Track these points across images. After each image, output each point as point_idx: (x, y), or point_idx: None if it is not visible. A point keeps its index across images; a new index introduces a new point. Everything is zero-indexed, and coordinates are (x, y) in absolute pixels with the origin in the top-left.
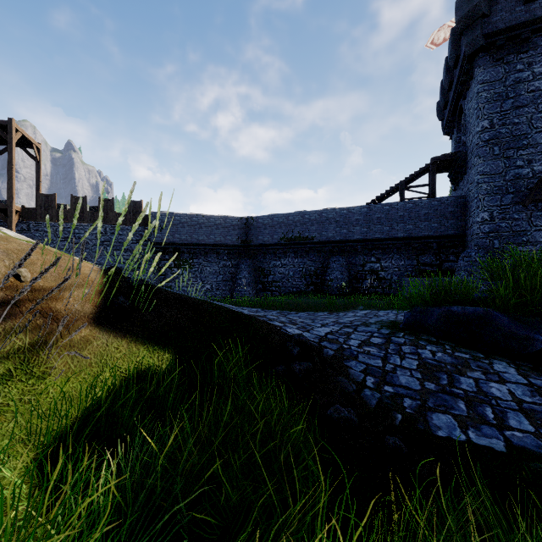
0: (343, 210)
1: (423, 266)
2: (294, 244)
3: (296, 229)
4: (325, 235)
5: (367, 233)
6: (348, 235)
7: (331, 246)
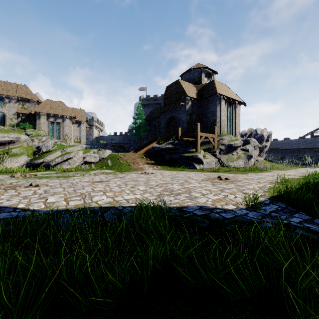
0: (290, 140)
1: (318, 156)
2: (273, 150)
3: (273, 145)
4: (284, 147)
5: (298, 147)
6: (291, 147)
7: (286, 150)
